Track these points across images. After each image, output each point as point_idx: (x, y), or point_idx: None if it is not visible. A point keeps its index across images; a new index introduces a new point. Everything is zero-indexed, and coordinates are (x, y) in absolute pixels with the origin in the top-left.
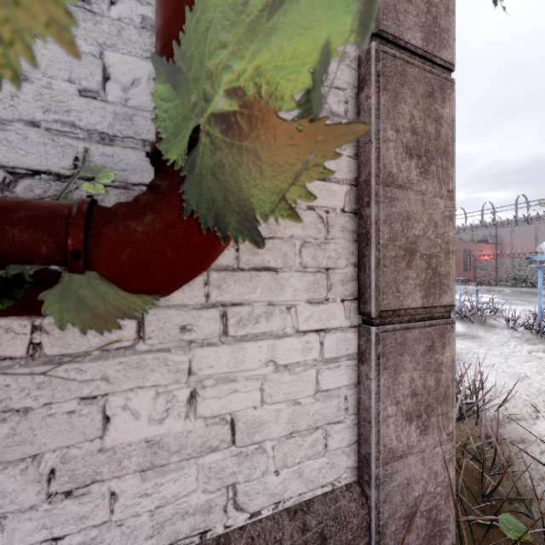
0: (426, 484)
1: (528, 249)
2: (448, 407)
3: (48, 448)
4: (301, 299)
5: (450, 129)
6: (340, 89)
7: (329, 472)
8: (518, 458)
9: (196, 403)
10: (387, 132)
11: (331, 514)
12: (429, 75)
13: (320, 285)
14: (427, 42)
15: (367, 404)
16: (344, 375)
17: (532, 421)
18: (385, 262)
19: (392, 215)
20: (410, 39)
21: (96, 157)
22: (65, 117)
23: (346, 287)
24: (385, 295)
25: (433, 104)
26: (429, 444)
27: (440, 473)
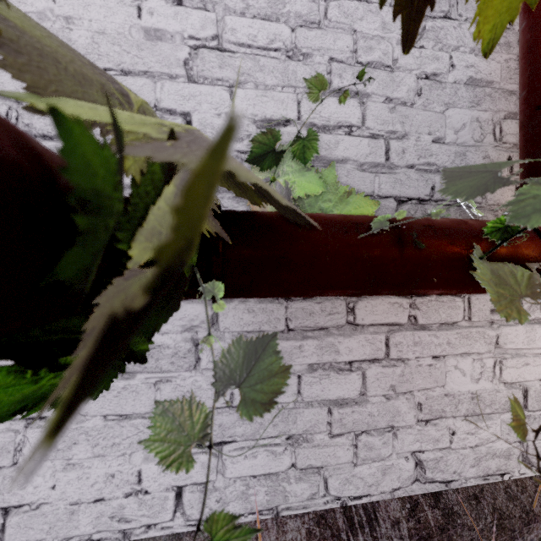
0: None
1: None
2: None
3: (416, 388)
4: None
5: None
6: None
7: None
8: None
9: (499, 370)
10: None
11: None
12: None
13: None
14: None
15: None
16: None
17: None
18: None
19: None
20: None
21: (440, 185)
22: (425, 159)
23: None
24: None
25: None
26: None
27: None
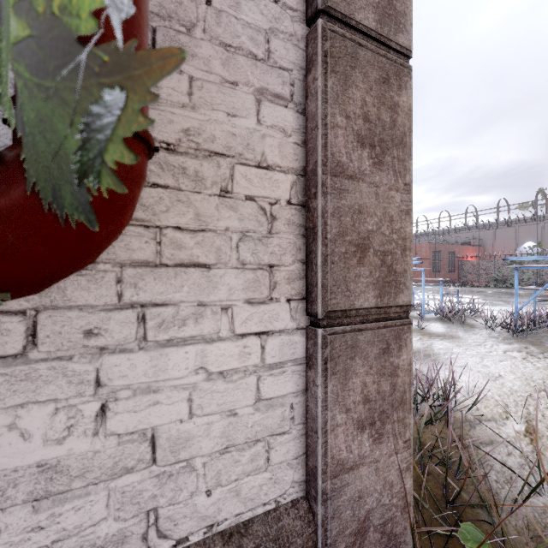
0: (380, 496)
1: (508, 251)
2: (405, 413)
3: None
4: (238, 299)
5: (407, 119)
6: (285, 70)
7: (273, 488)
8: (485, 461)
9: (106, 418)
10: (336, 118)
11: (272, 535)
12: (384, 60)
13: (262, 284)
14: (382, 24)
15: (314, 412)
16: (290, 381)
17: (502, 421)
18: (333, 259)
19: (342, 207)
20: (363, 20)
21: None
22: None
23: (292, 286)
24: (333, 295)
25: (388, 91)
26: (384, 453)
27: (396, 483)
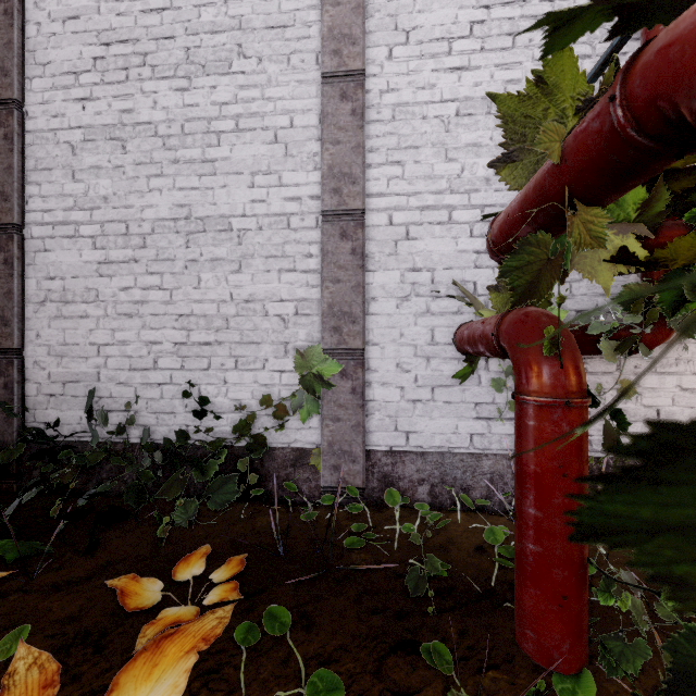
0: None
1: None
2: None
3: None
4: (695, 357)
5: None
6: None
7: None
8: None
9: (640, 399)
10: None
11: None
12: None
13: None
14: None
15: None
16: None
17: None
18: None
19: None
20: None
21: (602, 302)
22: (592, 290)
23: None
24: None
25: None
26: None
27: None
